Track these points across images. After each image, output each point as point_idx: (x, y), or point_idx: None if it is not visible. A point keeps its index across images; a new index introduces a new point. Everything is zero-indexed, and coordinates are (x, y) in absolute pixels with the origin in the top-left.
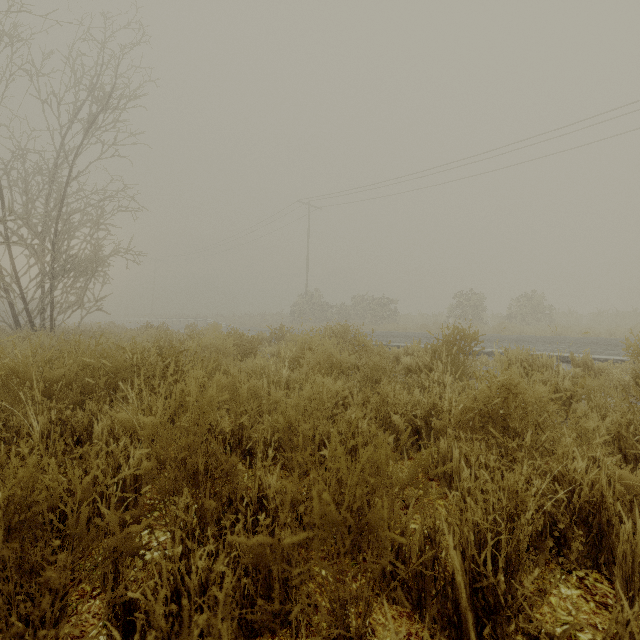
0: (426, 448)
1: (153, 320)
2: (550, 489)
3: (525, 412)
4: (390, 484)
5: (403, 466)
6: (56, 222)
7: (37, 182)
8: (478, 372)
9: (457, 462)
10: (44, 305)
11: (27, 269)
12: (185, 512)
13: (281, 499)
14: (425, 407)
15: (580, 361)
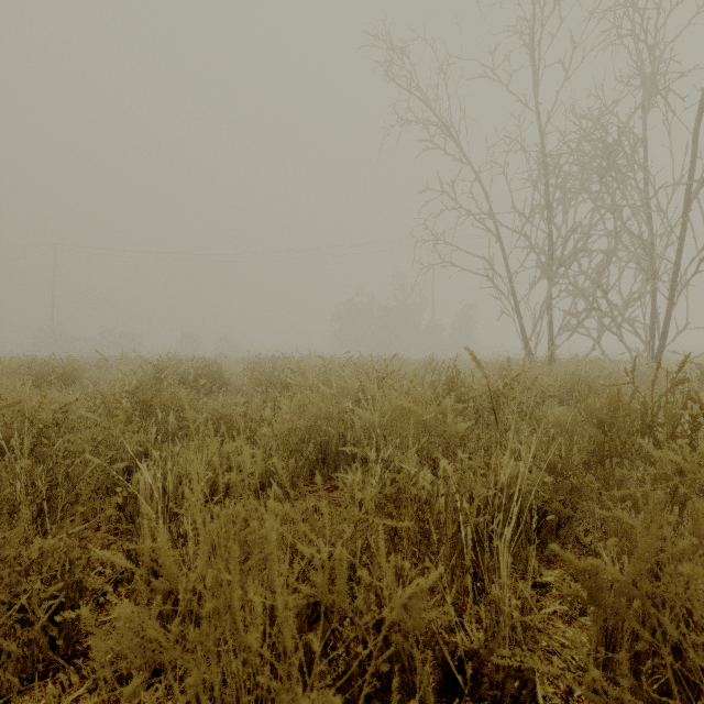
0: None
1: None
2: None
3: None
4: None
5: None
6: None
7: None
8: None
9: None
10: None
11: None
12: None
13: None
14: None
15: None
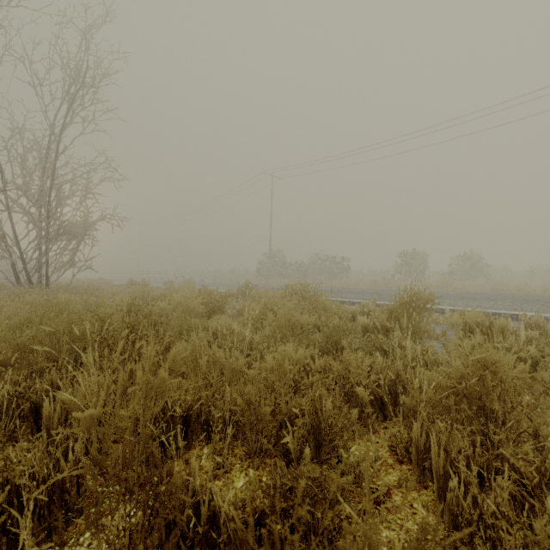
0: (390, 419)
1: (139, 275)
2: (546, 491)
3: (502, 390)
4: (358, 471)
5: (368, 442)
6: (51, 192)
7: (35, 157)
8: (432, 331)
9: (435, 455)
10: (40, 265)
11: (27, 233)
12: (118, 538)
13: (234, 528)
14: (389, 376)
15: (532, 321)
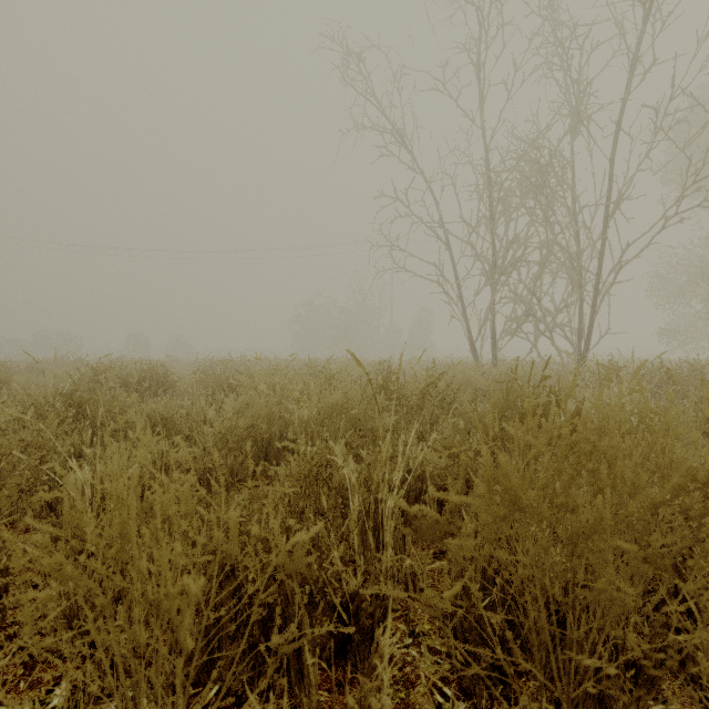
0: None
1: None
2: None
3: None
4: None
5: None
6: None
7: None
8: None
9: None
10: None
11: None
12: None
13: None
14: None
15: None
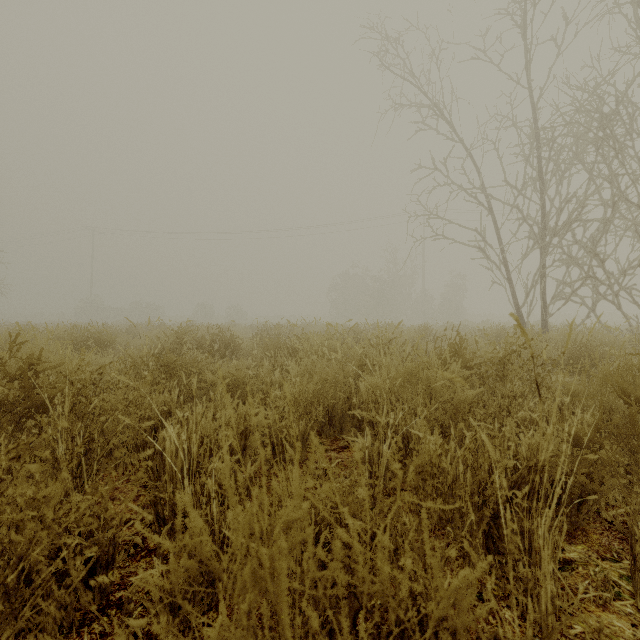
0: None
1: None
2: None
3: None
4: None
5: None
6: None
7: None
8: None
9: None
10: None
11: None
12: None
13: None
14: None
15: None
